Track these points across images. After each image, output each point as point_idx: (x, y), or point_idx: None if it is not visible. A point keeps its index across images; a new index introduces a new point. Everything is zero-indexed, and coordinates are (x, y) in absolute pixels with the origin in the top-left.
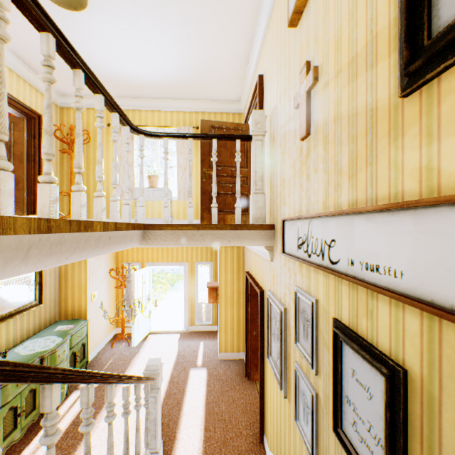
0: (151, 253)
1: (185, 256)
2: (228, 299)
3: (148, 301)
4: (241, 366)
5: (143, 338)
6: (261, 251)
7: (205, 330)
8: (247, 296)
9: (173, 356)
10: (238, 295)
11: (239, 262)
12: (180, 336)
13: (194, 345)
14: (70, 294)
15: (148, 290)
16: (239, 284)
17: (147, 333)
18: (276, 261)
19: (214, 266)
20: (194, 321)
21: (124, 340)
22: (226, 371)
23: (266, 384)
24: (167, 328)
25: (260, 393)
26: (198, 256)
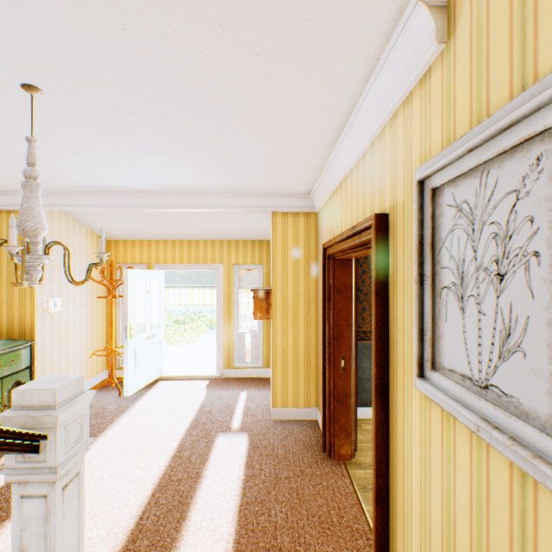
0: (163, 249)
1: (217, 254)
2: (288, 311)
3: (101, 263)
4: (313, 432)
5: (146, 386)
6: (379, 106)
7: (251, 376)
8: (327, 290)
9: (189, 413)
10: (307, 303)
11: (308, 243)
12: (209, 384)
13: (230, 396)
14: (4, 297)
15: (157, 308)
16: (309, 284)
17: (155, 379)
18: (471, 3)
19: (265, 272)
20: (232, 361)
21: (114, 387)
22: (285, 440)
23: (401, 468)
24: (189, 372)
25: (377, 491)
26: (239, 255)
